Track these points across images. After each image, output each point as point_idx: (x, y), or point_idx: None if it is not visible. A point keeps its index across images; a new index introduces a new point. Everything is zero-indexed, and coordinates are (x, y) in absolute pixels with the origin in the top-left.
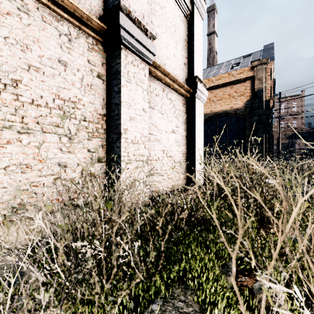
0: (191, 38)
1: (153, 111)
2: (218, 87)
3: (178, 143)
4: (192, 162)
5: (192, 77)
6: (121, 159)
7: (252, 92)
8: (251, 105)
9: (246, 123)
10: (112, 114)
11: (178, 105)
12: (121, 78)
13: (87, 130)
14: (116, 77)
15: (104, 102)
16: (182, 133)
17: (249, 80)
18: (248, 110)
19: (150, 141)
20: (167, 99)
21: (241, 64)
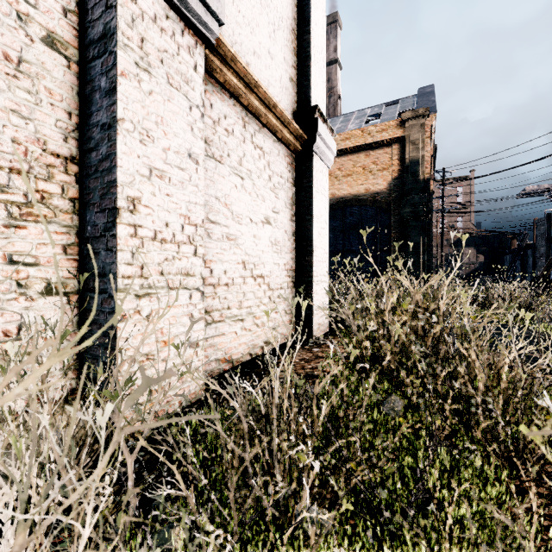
0: (304, 27)
1: (219, 168)
2: (344, 152)
3: (277, 247)
4: (307, 287)
5: (306, 109)
6: (117, 284)
7: (402, 165)
8: (400, 186)
9: (391, 218)
10: (94, 155)
11: (278, 165)
12: (117, 49)
13: (3, 195)
14: (104, 48)
15: (73, 122)
16: (285, 226)
17: (397, 144)
18: (396, 195)
19: (211, 239)
20: (253, 146)
21: (382, 116)
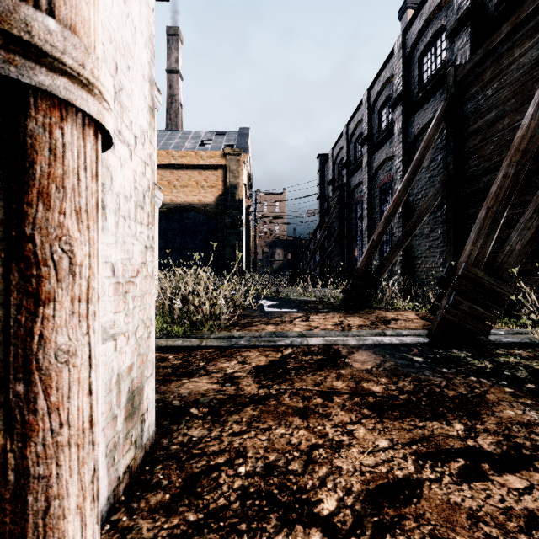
0: None
1: None
2: (181, 167)
3: None
4: None
5: None
6: None
7: (225, 187)
8: (224, 202)
9: (217, 225)
10: None
11: None
12: None
13: None
14: None
15: None
16: None
17: (221, 170)
18: (221, 208)
19: None
20: None
21: (213, 143)
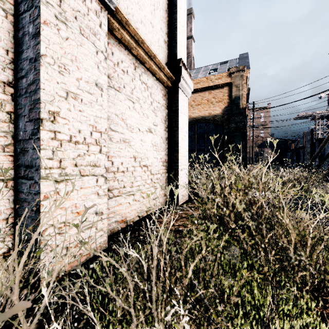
0: (173, 9)
1: (118, 95)
2: (196, 91)
3: (156, 147)
4: (174, 172)
5: (174, 60)
6: (41, 174)
7: (230, 99)
8: (229, 112)
9: (223, 131)
10: (24, 80)
11: (157, 95)
12: (41, 4)
13: None
14: (31, 3)
15: (9, 57)
16: (161, 134)
17: (227, 87)
18: (226, 117)
19: (112, 142)
20: (141, 82)
21: (218, 70)
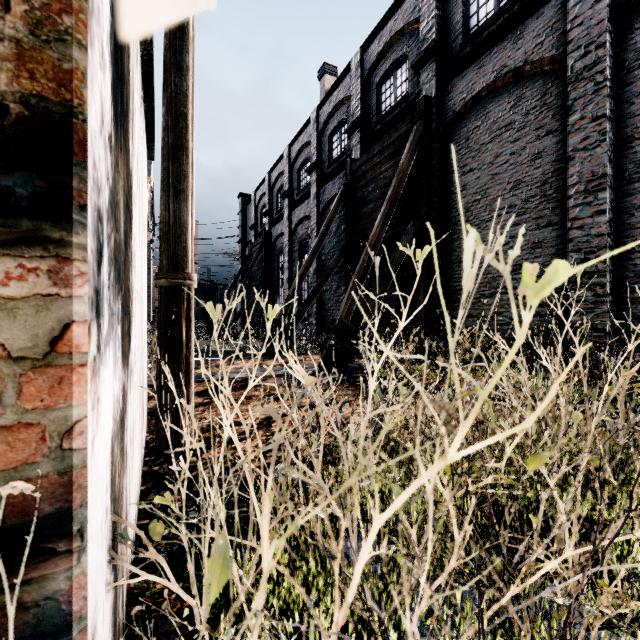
0: None
1: None
2: None
3: None
4: None
5: None
6: None
7: None
8: None
9: None
10: None
11: None
12: None
13: None
14: None
15: None
16: None
17: None
18: None
19: None
20: None
21: None
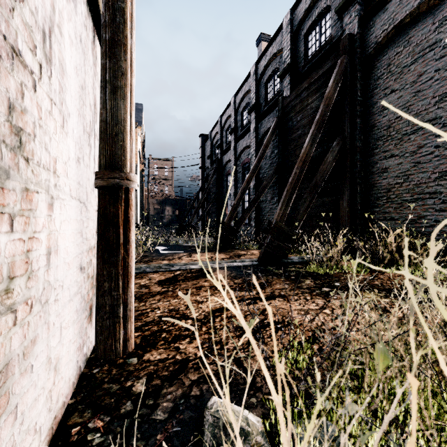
0: None
1: None
2: None
3: None
4: None
5: None
6: None
7: None
8: None
9: None
10: None
11: None
12: None
13: None
14: None
15: None
16: None
17: None
18: None
19: None
20: None
21: None
